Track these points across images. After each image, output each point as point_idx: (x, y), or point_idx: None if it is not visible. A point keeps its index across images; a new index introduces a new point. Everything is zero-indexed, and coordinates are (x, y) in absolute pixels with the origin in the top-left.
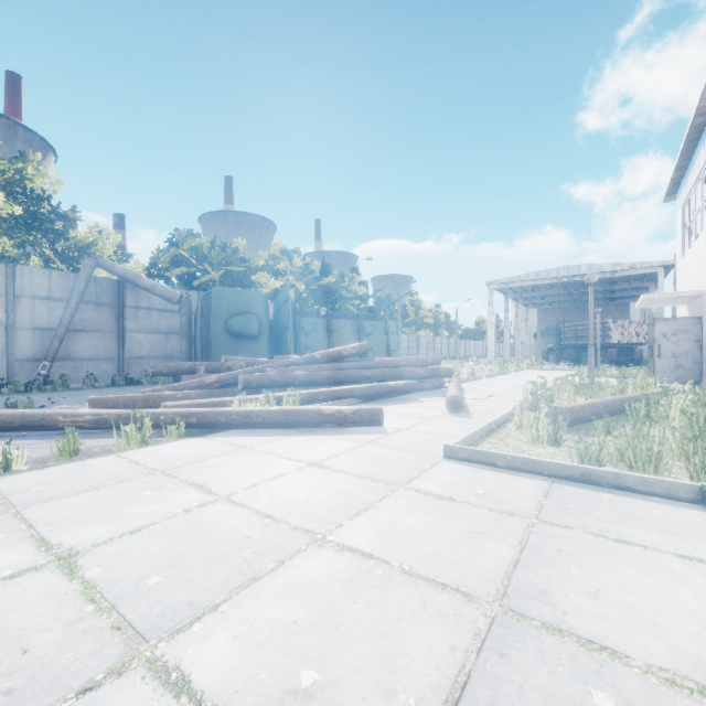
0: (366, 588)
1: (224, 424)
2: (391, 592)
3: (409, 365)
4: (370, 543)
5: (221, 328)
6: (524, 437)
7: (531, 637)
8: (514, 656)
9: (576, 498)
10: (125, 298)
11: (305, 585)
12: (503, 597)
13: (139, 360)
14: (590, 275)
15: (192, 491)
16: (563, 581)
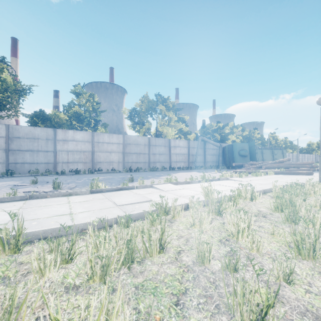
0: None
1: (277, 173)
2: None
3: (303, 164)
4: None
5: (237, 154)
6: None
7: None
8: None
9: None
10: (205, 146)
11: None
12: None
13: (207, 162)
14: None
15: (297, 178)
16: None
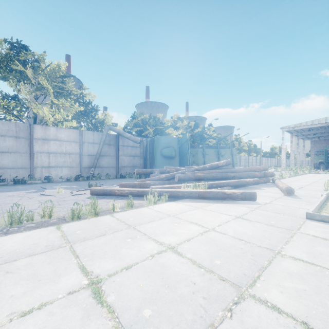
0: (328, 279)
1: (181, 196)
2: None
3: (251, 171)
4: (307, 258)
5: (158, 153)
6: None
7: None
8: None
9: None
10: (119, 142)
11: (292, 273)
12: None
13: (124, 167)
14: None
15: (194, 225)
16: None
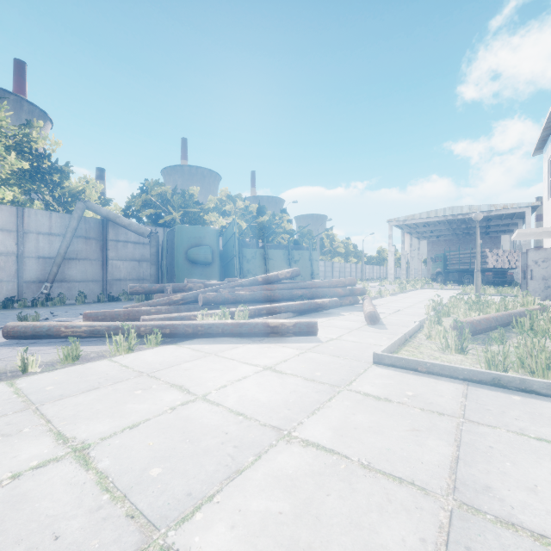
0: (335, 481)
1: (191, 334)
2: (356, 485)
3: (331, 286)
4: (329, 439)
5: (182, 256)
6: (434, 346)
7: (489, 530)
8: (479, 550)
9: (491, 399)
10: (107, 233)
11: (282, 477)
12: (454, 491)
13: (118, 281)
14: (477, 214)
15: (174, 391)
16: (502, 477)
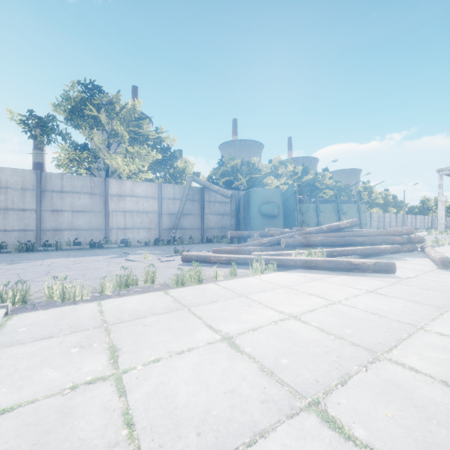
0: None
1: (292, 266)
2: None
3: (389, 234)
4: None
5: (256, 211)
6: None
7: None
8: None
9: None
10: (204, 196)
11: (436, 346)
12: None
13: (210, 229)
14: None
15: (315, 297)
16: None
